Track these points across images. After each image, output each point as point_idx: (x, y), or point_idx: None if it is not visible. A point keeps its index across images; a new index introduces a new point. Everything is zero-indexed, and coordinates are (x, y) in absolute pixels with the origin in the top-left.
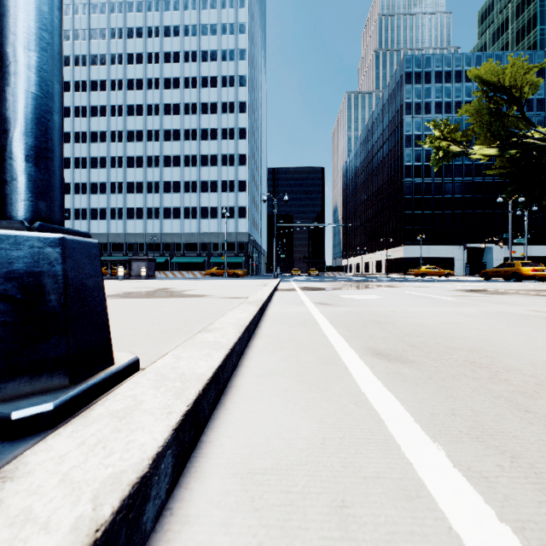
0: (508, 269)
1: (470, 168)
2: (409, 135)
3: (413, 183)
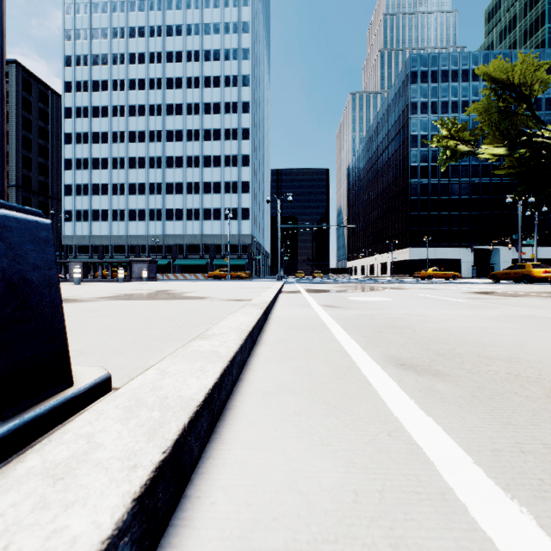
0: (519, 271)
1: (477, 169)
2: (414, 135)
3: (419, 184)
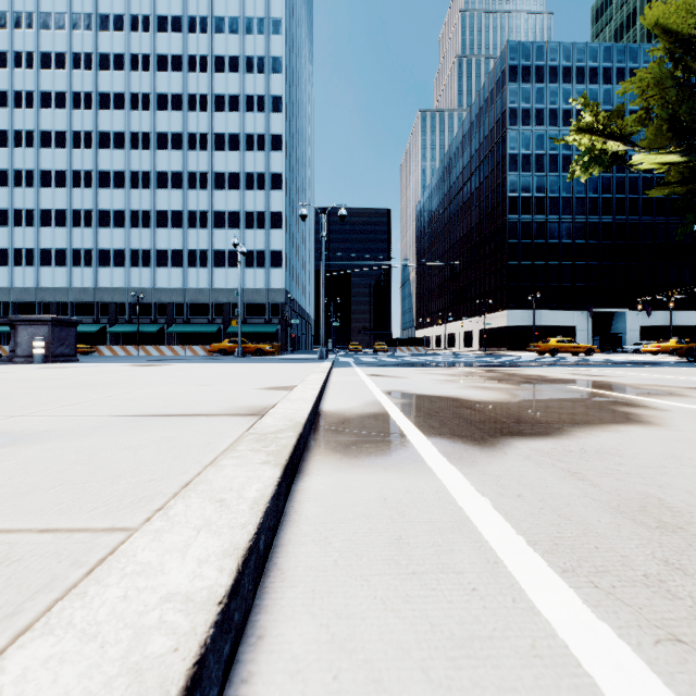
0: None
1: (596, 203)
2: (514, 154)
3: (520, 222)
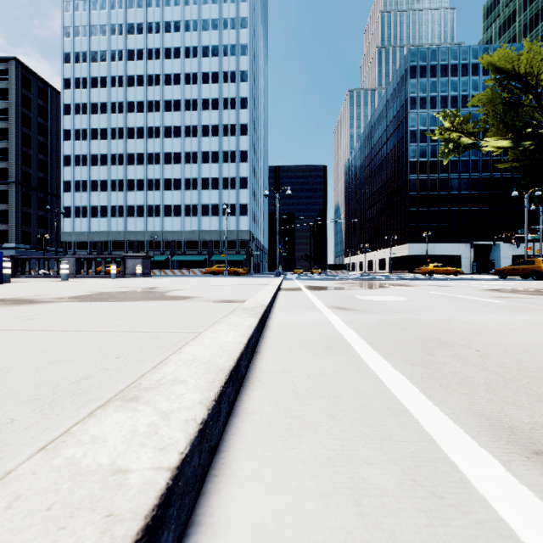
0: (528, 266)
1: (477, 164)
2: (414, 130)
3: (418, 180)
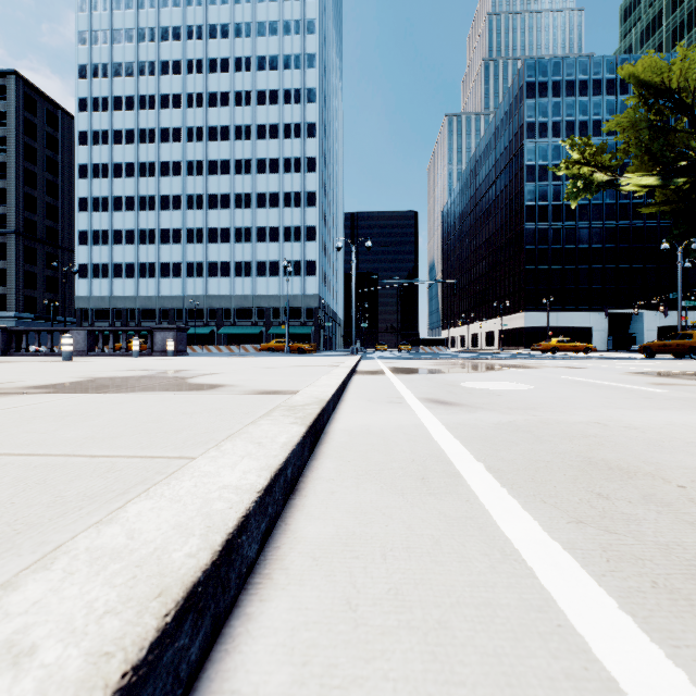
0: (683, 341)
1: (613, 209)
2: (531, 165)
3: (536, 229)
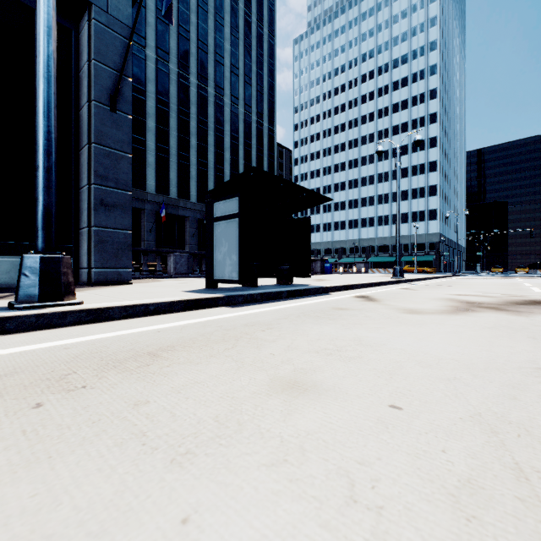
0: None
1: None
2: None
3: None
